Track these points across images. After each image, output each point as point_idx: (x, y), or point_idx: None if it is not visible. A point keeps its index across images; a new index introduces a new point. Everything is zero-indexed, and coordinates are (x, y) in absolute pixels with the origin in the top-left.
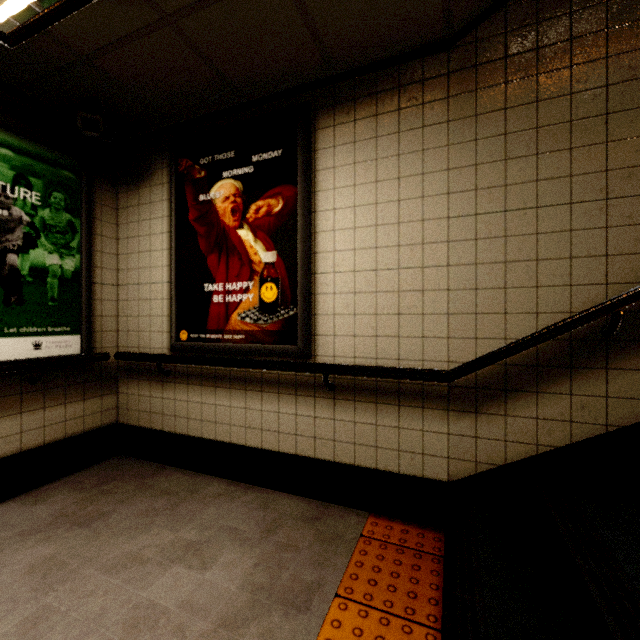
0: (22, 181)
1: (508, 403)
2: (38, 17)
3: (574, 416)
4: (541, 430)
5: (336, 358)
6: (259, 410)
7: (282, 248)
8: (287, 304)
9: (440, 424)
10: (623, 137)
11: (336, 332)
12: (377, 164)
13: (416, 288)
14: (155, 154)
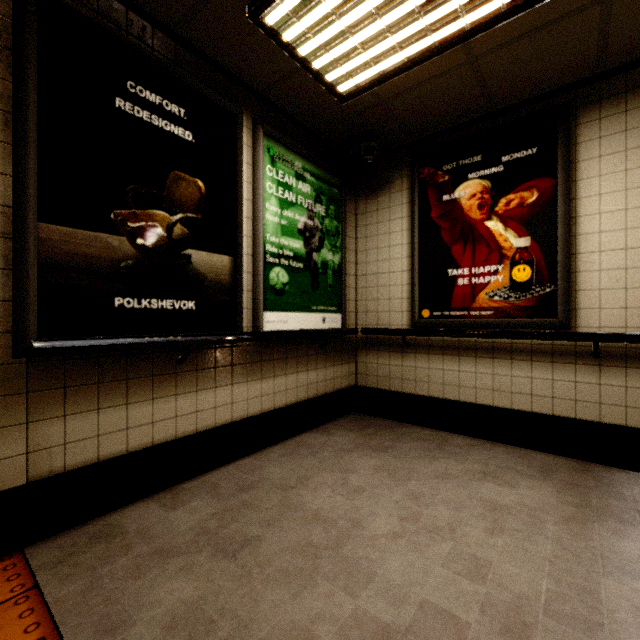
0: (318, 199)
1: None
2: (378, 80)
3: None
4: None
5: (602, 329)
6: (508, 376)
7: (537, 234)
8: (543, 282)
9: None
10: None
11: (602, 305)
12: None
13: None
14: (394, 167)
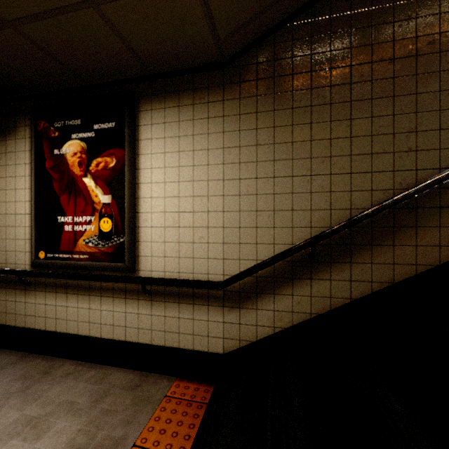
0: None
1: (258, 301)
2: None
3: (294, 308)
4: (276, 318)
5: (153, 272)
6: (99, 310)
7: (115, 193)
8: (119, 233)
9: (218, 316)
10: (319, 138)
11: (153, 254)
12: (179, 140)
13: (204, 225)
14: (19, 115)
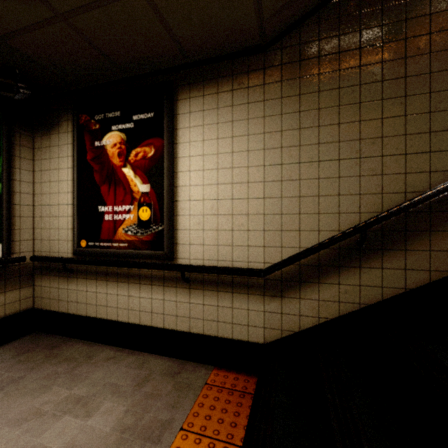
0: None
1: (301, 290)
2: None
3: (341, 298)
4: (321, 308)
5: (191, 260)
6: (138, 297)
7: (154, 182)
8: (157, 222)
9: (259, 305)
10: (369, 118)
11: (191, 242)
12: (218, 126)
13: (243, 212)
14: (62, 110)
